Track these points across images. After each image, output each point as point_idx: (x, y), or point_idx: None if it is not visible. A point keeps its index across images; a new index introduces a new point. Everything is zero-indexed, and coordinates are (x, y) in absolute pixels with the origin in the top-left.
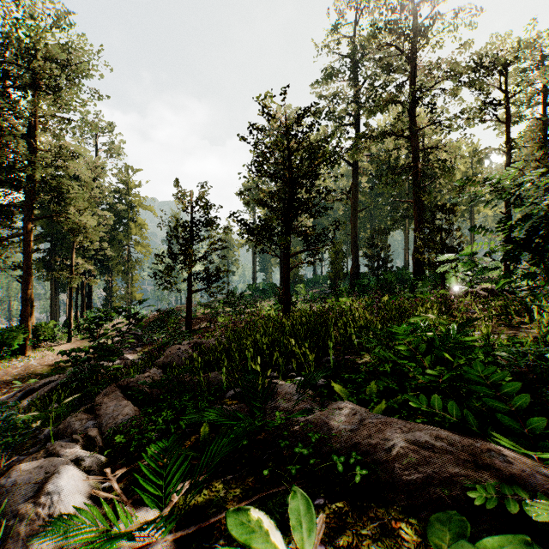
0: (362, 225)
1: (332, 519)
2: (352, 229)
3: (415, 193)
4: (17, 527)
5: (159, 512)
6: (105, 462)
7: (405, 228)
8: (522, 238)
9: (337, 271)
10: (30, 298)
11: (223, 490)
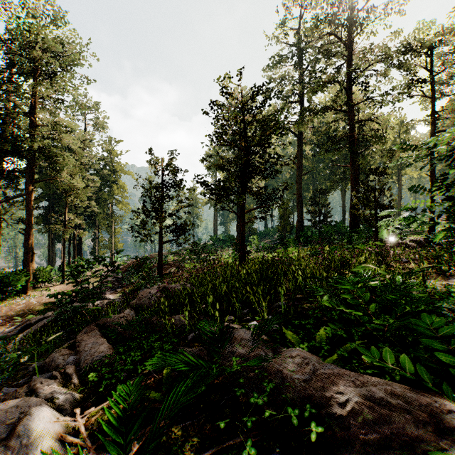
0: (306, 186)
1: None
2: (297, 189)
3: (352, 158)
4: None
5: None
6: (78, 400)
7: (342, 188)
8: None
9: (285, 225)
10: (31, 247)
11: (181, 437)
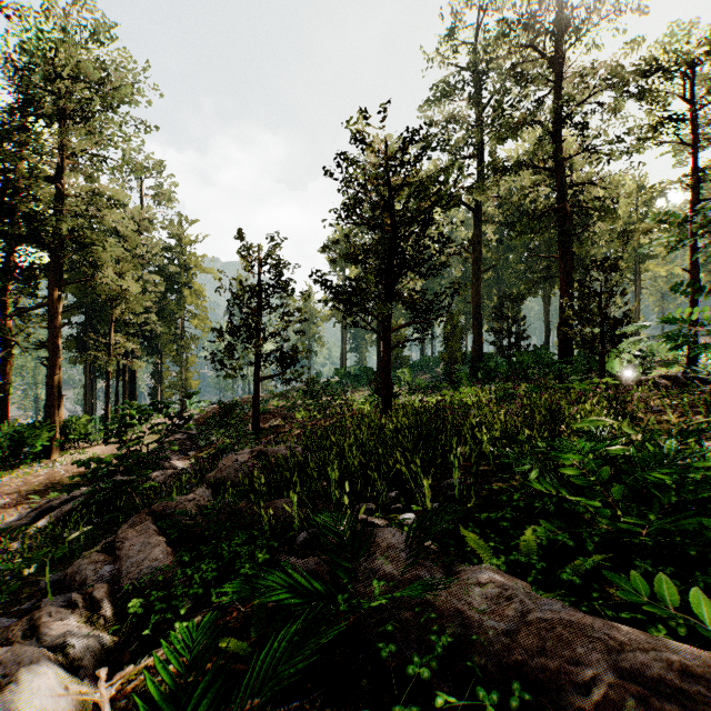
0: (486, 290)
1: None
2: (473, 295)
3: (561, 245)
4: None
5: None
6: (109, 647)
7: (545, 294)
8: None
9: (453, 351)
10: (57, 386)
11: None
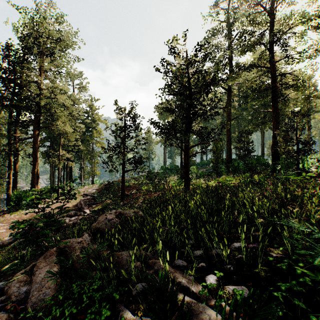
0: (232, 129)
1: None
2: (227, 131)
3: (273, 105)
4: None
5: None
6: None
7: (261, 130)
8: None
9: (217, 158)
10: (36, 174)
11: None
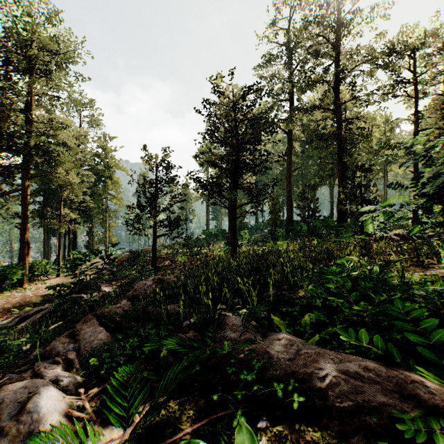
0: (295, 181)
1: (273, 441)
2: (287, 185)
3: (339, 155)
4: (2, 443)
5: (123, 431)
6: (81, 382)
7: (330, 184)
8: (433, 193)
9: (275, 219)
10: (27, 241)
11: (178, 411)
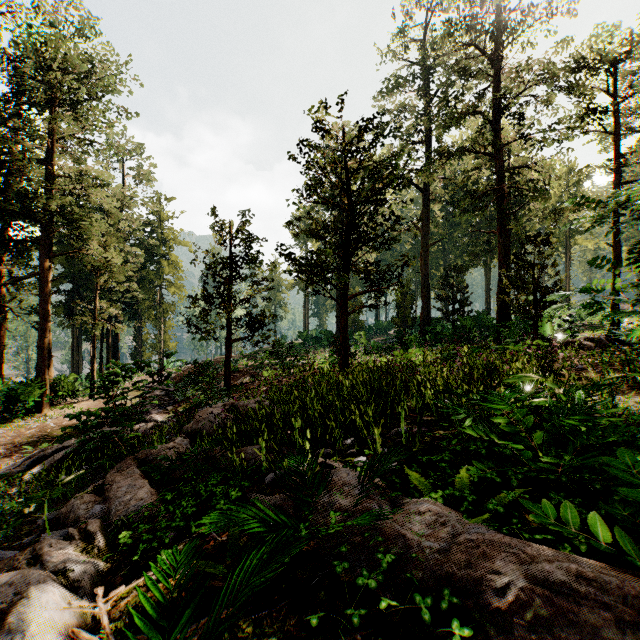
0: (434, 261)
1: None
2: (422, 266)
3: (500, 222)
4: None
5: None
6: (103, 572)
7: (486, 265)
8: None
9: (404, 316)
10: (47, 348)
11: (253, 636)
